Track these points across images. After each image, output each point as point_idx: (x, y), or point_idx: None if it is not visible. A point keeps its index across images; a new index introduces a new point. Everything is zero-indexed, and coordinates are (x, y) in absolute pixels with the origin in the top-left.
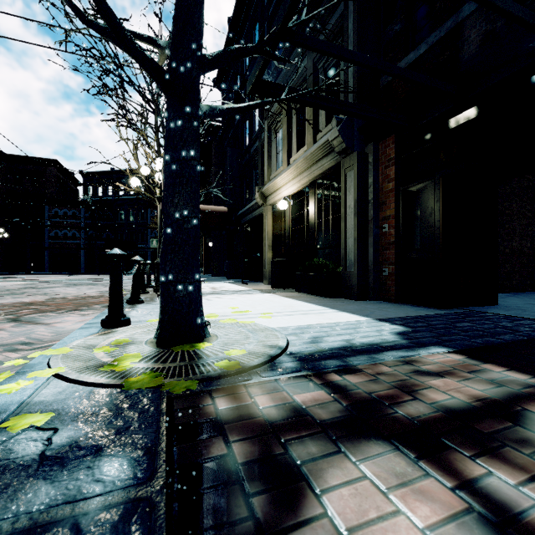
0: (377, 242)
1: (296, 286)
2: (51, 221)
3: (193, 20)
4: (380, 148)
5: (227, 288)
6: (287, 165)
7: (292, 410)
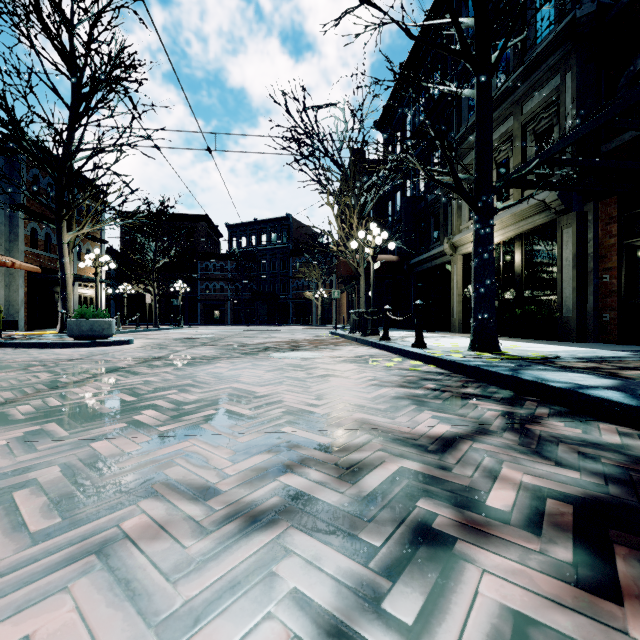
0: (597, 290)
1: (503, 332)
2: (202, 274)
3: (490, 168)
4: (600, 207)
5: (426, 335)
6: None
7: (590, 366)
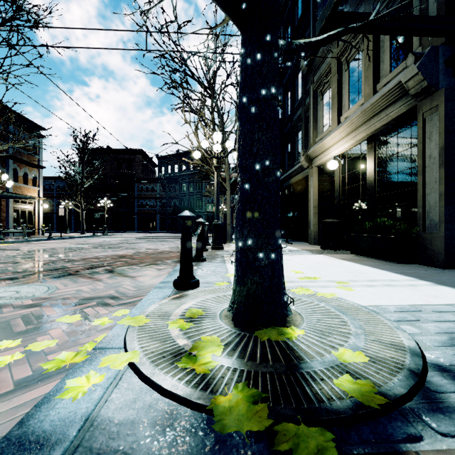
0: None
1: (352, 248)
2: (138, 194)
3: None
4: None
5: None
6: (336, 124)
7: None
